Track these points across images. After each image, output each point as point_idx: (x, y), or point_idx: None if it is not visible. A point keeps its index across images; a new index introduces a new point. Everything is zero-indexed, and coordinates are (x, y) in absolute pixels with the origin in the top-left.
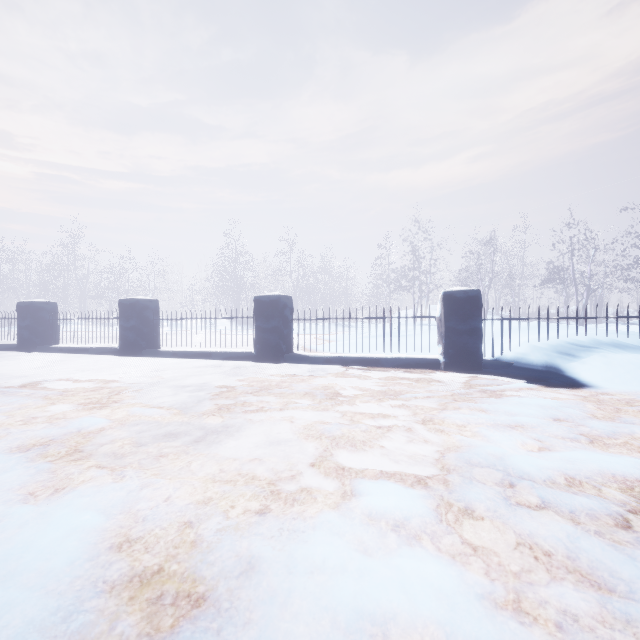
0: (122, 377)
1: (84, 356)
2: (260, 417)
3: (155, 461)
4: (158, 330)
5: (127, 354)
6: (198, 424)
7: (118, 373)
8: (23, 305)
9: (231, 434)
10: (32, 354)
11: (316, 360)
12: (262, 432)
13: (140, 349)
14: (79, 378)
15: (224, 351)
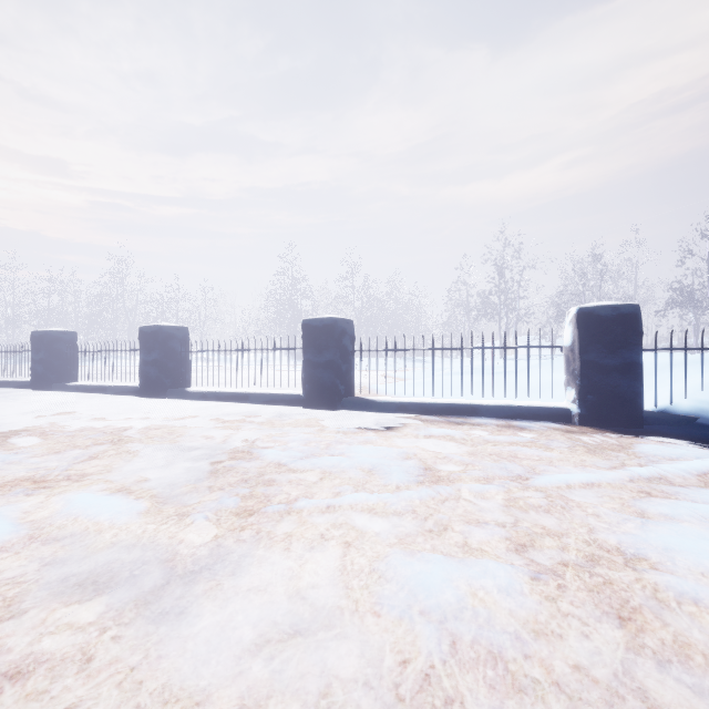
0: (117, 429)
1: (101, 396)
2: (288, 527)
3: None
4: (187, 365)
5: (148, 395)
6: (167, 544)
7: (119, 422)
8: (37, 335)
9: (217, 582)
10: (46, 393)
11: (386, 407)
12: (282, 578)
13: (164, 389)
14: (61, 430)
15: (264, 392)
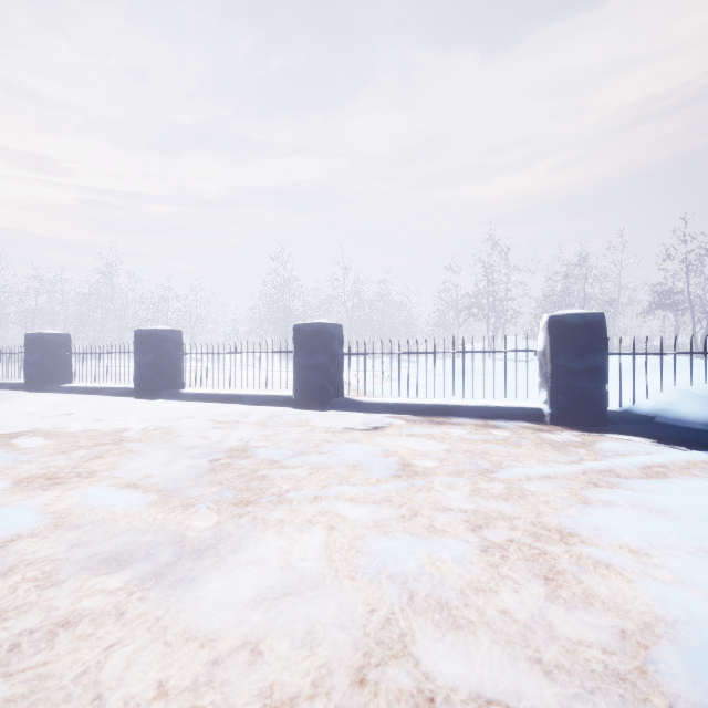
0: (117, 430)
1: (96, 398)
2: (280, 514)
3: (46, 642)
4: (181, 367)
5: (143, 396)
6: (176, 529)
7: (117, 423)
8: (31, 337)
9: (221, 557)
10: (40, 394)
11: (373, 407)
12: (276, 554)
13: (158, 390)
14: (63, 431)
15: (257, 394)
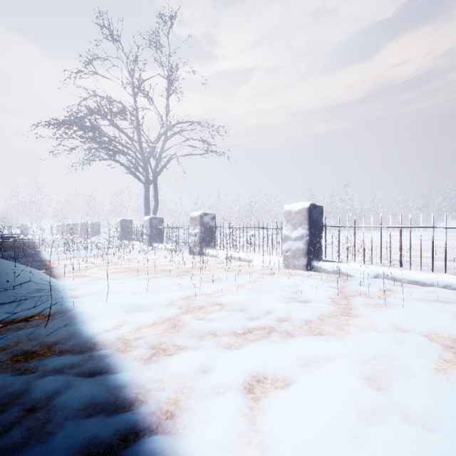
0: None
1: None
2: None
3: None
4: None
5: None
6: None
7: None
8: None
9: None
10: None
11: None
12: None
13: None
14: None
15: None
